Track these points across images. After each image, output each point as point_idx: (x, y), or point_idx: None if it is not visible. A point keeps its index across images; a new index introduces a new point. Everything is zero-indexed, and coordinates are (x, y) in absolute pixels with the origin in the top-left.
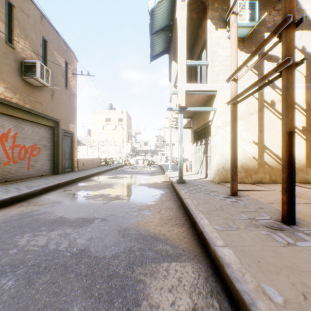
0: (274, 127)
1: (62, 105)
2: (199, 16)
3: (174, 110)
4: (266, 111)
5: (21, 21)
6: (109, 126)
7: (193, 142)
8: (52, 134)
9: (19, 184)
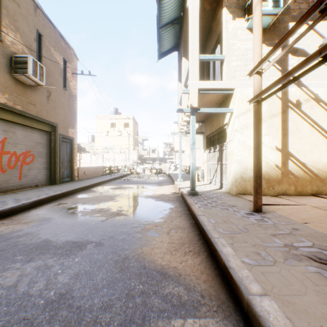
0: (300, 131)
1: (60, 108)
2: (213, 7)
3: (185, 111)
4: (291, 112)
5: (10, 11)
6: (114, 132)
7: (205, 149)
8: (48, 139)
9: (7, 196)
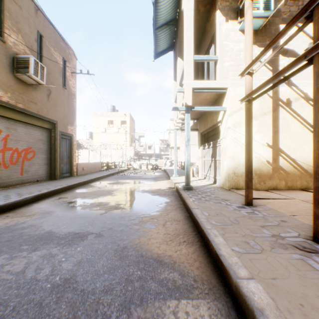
0: (290, 128)
1: (60, 106)
2: (207, 9)
3: (180, 109)
4: (281, 110)
5: (12, 13)
6: (111, 128)
7: (199, 145)
8: (48, 136)
9: (10, 191)
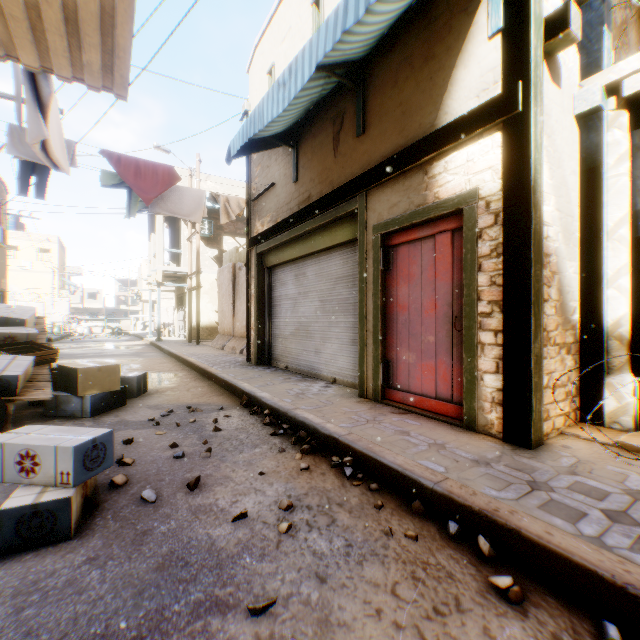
0: None
1: None
2: None
3: (154, 284)
4: None
5: None
6: (15, 261)
7: (176, 307)
8: None
9: None
